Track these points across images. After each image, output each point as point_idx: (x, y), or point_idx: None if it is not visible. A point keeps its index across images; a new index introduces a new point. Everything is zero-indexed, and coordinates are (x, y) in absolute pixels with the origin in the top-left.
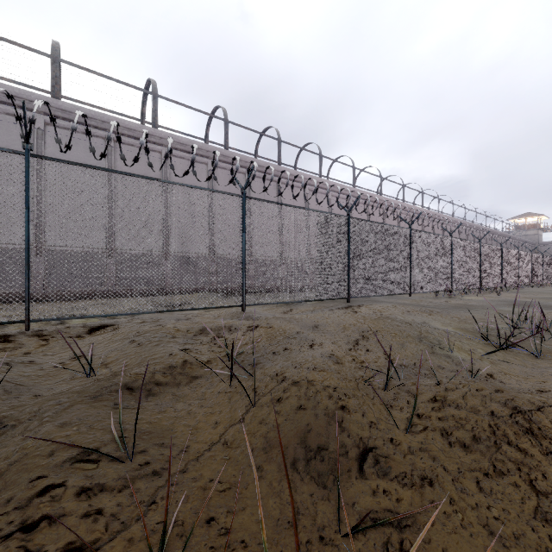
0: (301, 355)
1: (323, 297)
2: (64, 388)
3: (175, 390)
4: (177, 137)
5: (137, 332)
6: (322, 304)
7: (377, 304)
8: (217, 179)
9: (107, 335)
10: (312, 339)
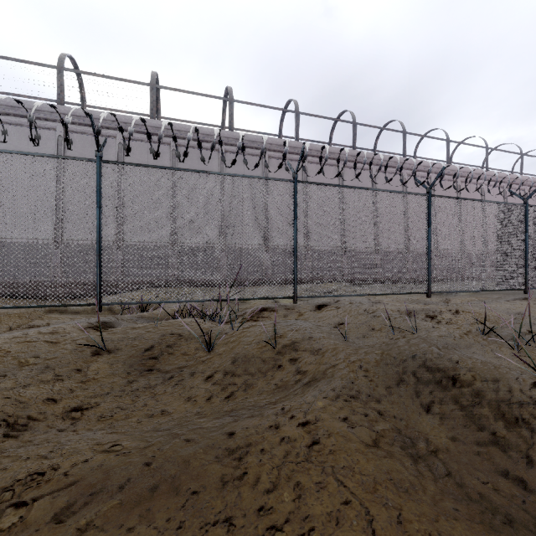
0: None
1: (499, 287)
2: (374, 342)
3: (470, 350)
4: (314, 146)
5: (365, 309)
6: (480, 295)
7: None
8: (347, 178)
9: (338, 310)
10: None
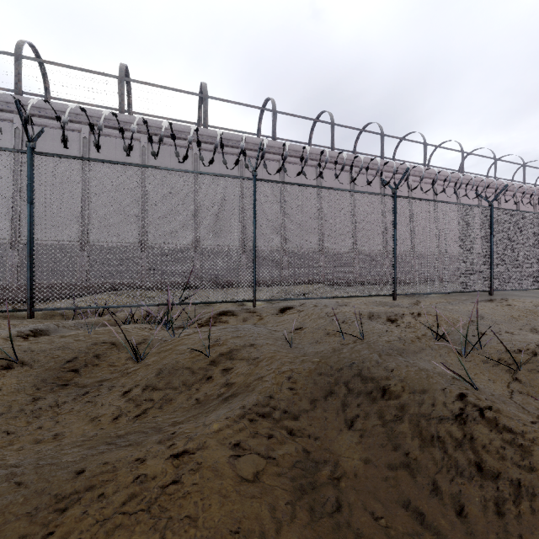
0: (518, 337)
1: (464, 289)
2: (324, 347)
3: (418, 355)
4: (292, 146)
5: (326, 313)
6: (450, 296)
7: (523, 298)
8: (325, 179)
9: (300, 314)
10: (497, 326)
